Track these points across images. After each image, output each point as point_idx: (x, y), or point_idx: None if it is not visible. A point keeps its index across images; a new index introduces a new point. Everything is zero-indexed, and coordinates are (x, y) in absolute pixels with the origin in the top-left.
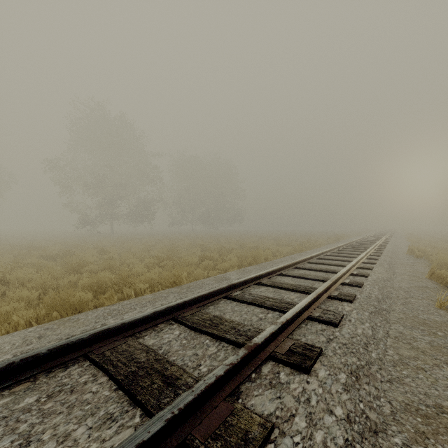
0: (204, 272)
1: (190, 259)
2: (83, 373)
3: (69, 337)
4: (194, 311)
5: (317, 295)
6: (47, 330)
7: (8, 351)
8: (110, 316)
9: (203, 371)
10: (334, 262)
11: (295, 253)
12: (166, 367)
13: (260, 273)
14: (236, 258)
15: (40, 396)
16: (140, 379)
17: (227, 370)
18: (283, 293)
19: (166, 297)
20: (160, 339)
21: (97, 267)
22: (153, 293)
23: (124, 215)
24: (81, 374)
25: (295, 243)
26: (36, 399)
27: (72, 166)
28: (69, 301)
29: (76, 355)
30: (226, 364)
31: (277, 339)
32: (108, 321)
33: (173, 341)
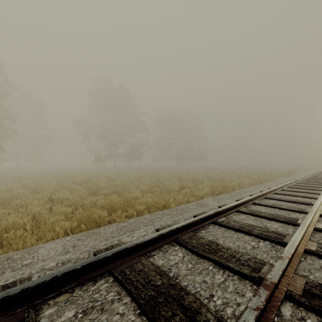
0: (184, 198)
1: (172, 187)
2: (109, 289)
3: (95, 251)
4: (190, 234)
5: (307, 227)
6: (78, 241)
7: (53, 257)
8: (122, 232)
9: (217, 303)
10: (300, 194)
11: (255, 184)
12: (183, 296)
13: (238, 202)
14: (209, 188)
15: (77, 311)
16: (161, 306)
17: (257, 317)
18: (264, 222)
19: (161, 218)
20: (168, 260)
21: (108, 191)
22: (150, 214)
23: (122, 154)
24: (108, 291)
25: (253, 176)
26: (73, 314)
27: (90, 122)
28: (92, 217)
29: (103, 270)
30: (252, 307)
31: (285, 274)
32: (122, 238)
33: (179, 264)
